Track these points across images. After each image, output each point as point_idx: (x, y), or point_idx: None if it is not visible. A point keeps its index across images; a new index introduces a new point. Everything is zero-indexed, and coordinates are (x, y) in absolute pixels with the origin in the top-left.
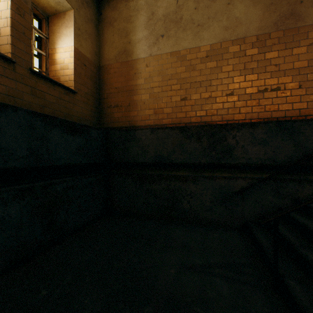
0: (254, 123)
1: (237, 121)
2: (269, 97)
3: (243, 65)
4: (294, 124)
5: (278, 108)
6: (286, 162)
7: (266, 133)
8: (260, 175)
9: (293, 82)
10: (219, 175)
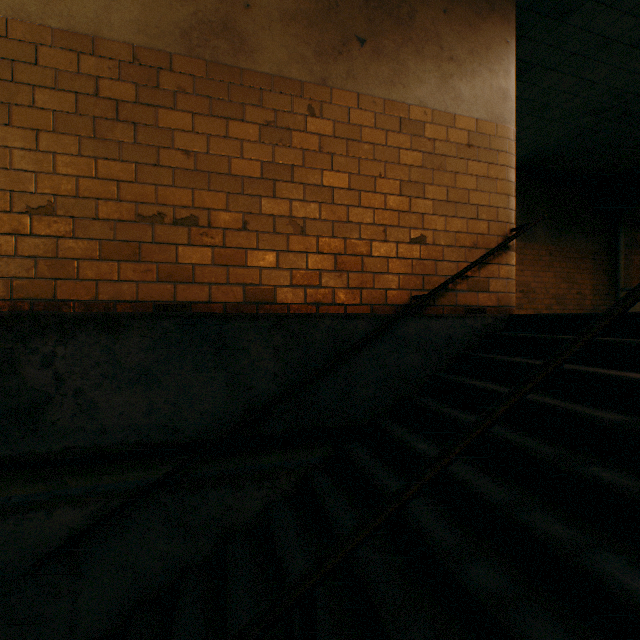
0: (117, 317)
1: (72, 303)
2: (171, 241)
3: (92, 124)
4: (226, 326)
5: (194, 276)
6: (208, 431)
7: (154, 350)
8: (146, 474)
9: (231, 211)
10: (0, 495)
